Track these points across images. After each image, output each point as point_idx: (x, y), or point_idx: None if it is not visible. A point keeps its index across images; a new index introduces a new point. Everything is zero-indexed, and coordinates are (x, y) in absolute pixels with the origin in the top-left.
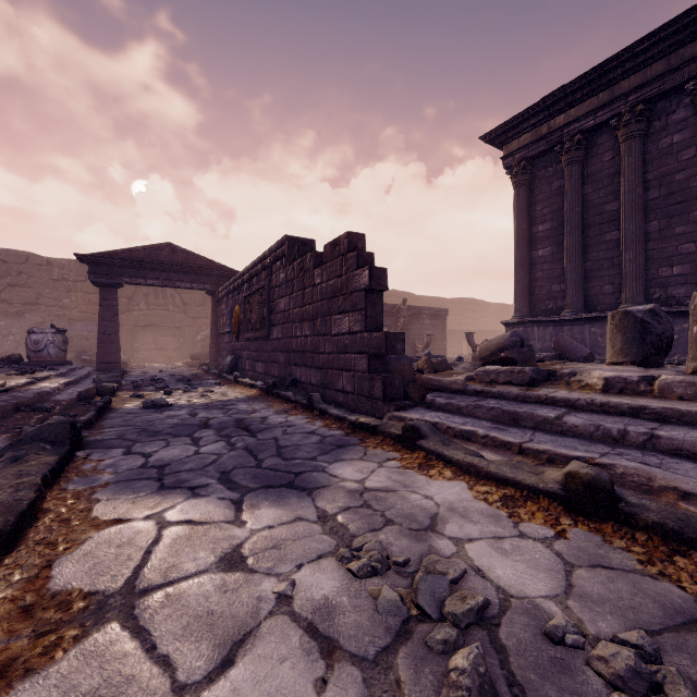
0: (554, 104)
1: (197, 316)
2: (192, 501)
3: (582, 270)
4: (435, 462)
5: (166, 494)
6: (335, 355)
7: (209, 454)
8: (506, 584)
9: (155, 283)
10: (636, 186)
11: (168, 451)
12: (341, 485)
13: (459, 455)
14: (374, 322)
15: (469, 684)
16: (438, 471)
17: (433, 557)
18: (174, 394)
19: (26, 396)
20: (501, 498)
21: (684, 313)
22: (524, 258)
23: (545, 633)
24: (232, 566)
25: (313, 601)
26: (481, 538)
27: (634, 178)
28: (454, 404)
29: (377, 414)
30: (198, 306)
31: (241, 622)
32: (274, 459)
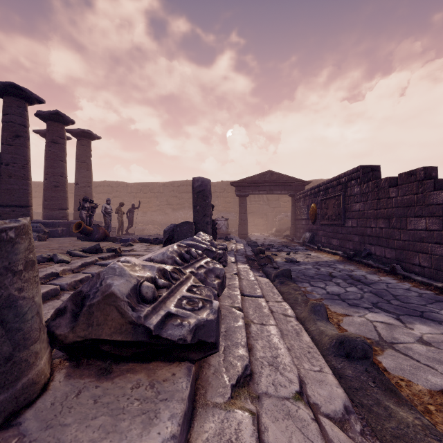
0: None
1: (275, 206)
2: (373, 314)
3: None
4: None
5: (356, 308)
6: (411, 242)
7: (355, 293)
8: None
9: (263, 193)
10: None
11: (331, 288)
12: None
13: None
14: None
15: None
16: None
17: None
18: (290, 255)
19: (244, 253)
20: None
21: None
22: None
23: None
24: (426, 344)
25: None
26: None
27: None
28: None
29: None
30: (275, 201)
31: None
32: (396, 301)
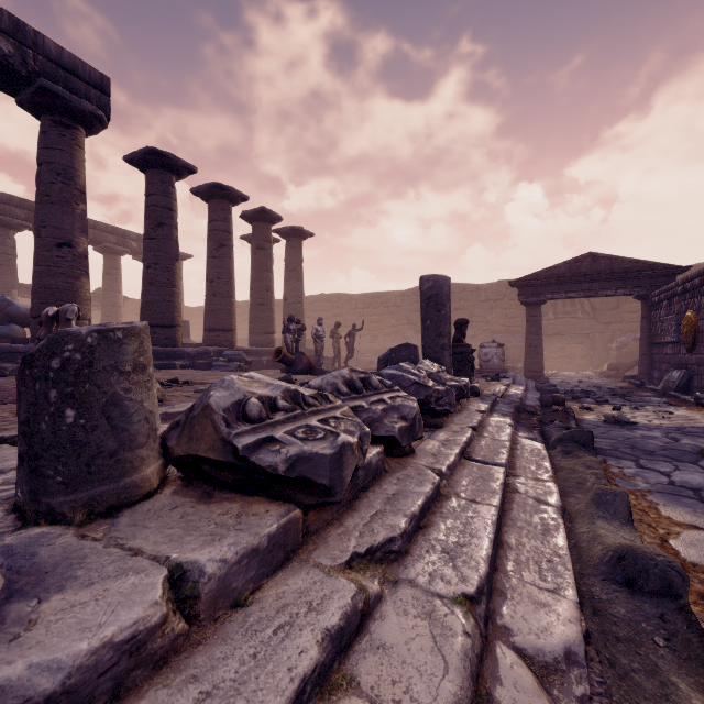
0: None
1: (609, 321)
2: None
3: None
4: None
5: None
6: None
7: None
8: None
9: (575, 295)
10: None
11: (685, 475)
12: None
13: None
14: None
15: None
16: None
17: None
18: (623, 411)
19: (516, 401)
20: None
21: None
22: None
23: None
24: None
25: None
26: None
27: None
28: None
29: None
30: (610, 310)
31: None
32: None
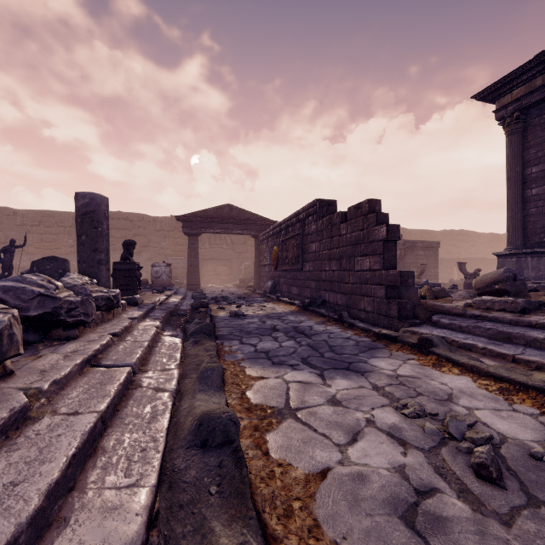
0: None
1: (241, 251)
2: (295, 372)
3: None
4: (444, 363)
5: (278, 367)
6: (358, 285)
7: (289, 347)
8: (504, 432)
9: (220, 232)
10: None
11: (264, 344)
12: (381, 371)
13: (464, 359)
14: (389, 263)
15: (486, 457)
16: (448, 368)
17: (454, 413)
18: (242, 308)
19: (172, 307)
20: (498, 389)
21: None
22: (517, 197)
23: (529, 454)
24: (335, 404)
25: (386, 424)
26: (485, 409)
27: None
28: (456, 324)
29: (393, 328)
30: (242, 244)
31: (352, 427)
32: (330, 353)
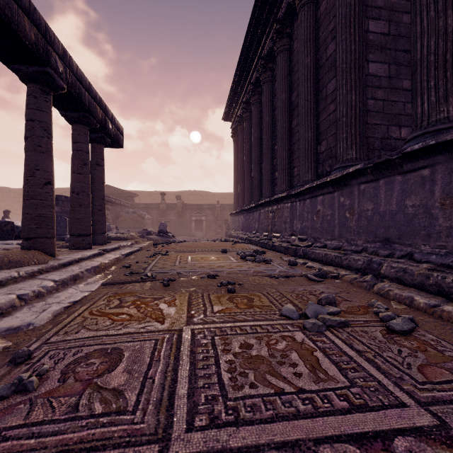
0: (233, 102)
1: None
2: None
3: (243, 187)
4: None
5: None
6: None
7: None
8: None
9: None
10: (246, 145)
11: None
12: None
13: None
14: None
15: None
16: None
17: None
18: None
19: None
20: None
21: (246, 210)
22: (235, 180)
23: None
24: None
25: None
26: None
27: (246, 141)
28: None
29: None
30: None
31: None
32: None
